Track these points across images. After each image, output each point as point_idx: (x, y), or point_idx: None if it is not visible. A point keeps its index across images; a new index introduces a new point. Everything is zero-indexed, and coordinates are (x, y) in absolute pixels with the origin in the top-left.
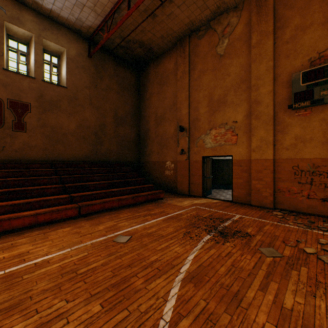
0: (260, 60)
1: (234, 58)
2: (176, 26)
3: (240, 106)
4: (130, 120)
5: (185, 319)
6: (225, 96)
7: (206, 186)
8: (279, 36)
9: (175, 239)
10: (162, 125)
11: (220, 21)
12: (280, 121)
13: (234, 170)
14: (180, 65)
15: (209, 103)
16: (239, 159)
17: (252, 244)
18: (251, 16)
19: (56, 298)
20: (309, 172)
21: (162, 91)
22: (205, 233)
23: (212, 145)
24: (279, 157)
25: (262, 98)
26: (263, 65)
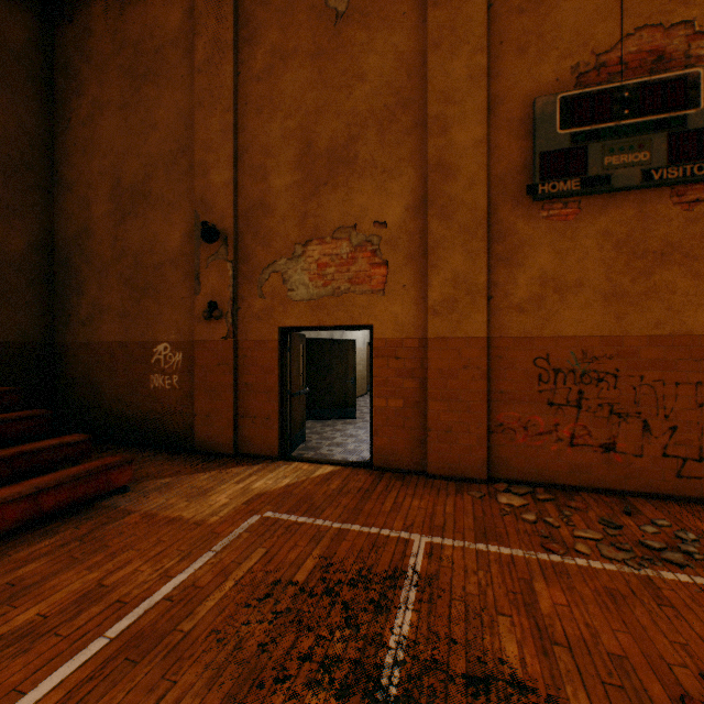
0: (452, 46)
1: (380, 28)
2: None
3: (395, 178)
4: (0, 182)
5: None
6: (353, 141)
7: (291, 421)
8: None
9: None
10: (141, 217)
11: None
12: (504, 231)
13: (380, 370)
14: (206, 19)
15: (302, 158)
16: (392, 338)
17: None
18: None
19: None
20: (575, 374)
21: (139, 100)
22: None
23: (313, 292)
24: (502, 331)
25: (458, 157)
26: (461, 61)
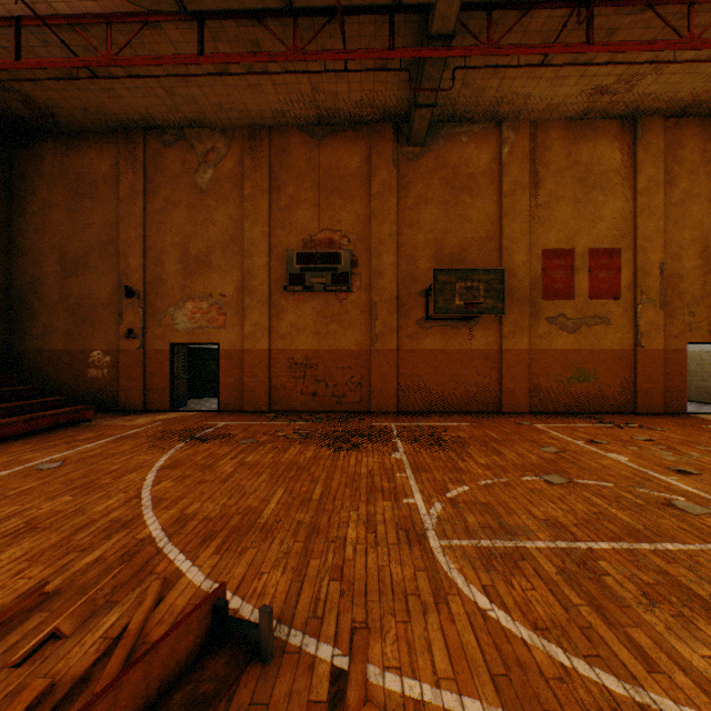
0: (255, 220)
1: (223, 203)
2: (119, 108)
3: (230, 275)
4: None
5: (166, 481)
6: (210, 254)
7: (178, 392)
8: (276, 199)
9: (138, 452)
10: (82, 277)
11: (201, 137)
12: (277, 304)
13: (223, 365)
14: (127, 174)
15: (183, 258)
16: (229, 349)
17: (233, 440)
18: (244, 156)
19: (3, 508)
20: (303, 365)
21: (80, 208)
22: (179, 442)
23: (189, 326)
24: (276, 347)
25: (257, 270)
26: (258, 228)
